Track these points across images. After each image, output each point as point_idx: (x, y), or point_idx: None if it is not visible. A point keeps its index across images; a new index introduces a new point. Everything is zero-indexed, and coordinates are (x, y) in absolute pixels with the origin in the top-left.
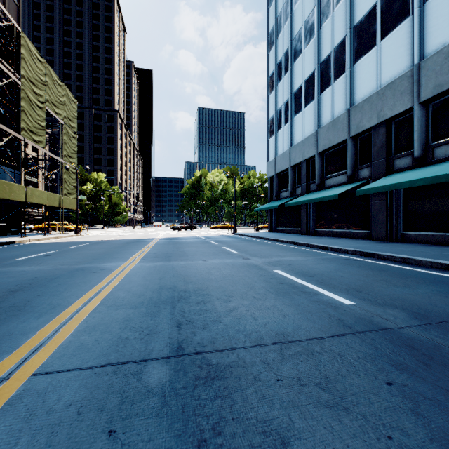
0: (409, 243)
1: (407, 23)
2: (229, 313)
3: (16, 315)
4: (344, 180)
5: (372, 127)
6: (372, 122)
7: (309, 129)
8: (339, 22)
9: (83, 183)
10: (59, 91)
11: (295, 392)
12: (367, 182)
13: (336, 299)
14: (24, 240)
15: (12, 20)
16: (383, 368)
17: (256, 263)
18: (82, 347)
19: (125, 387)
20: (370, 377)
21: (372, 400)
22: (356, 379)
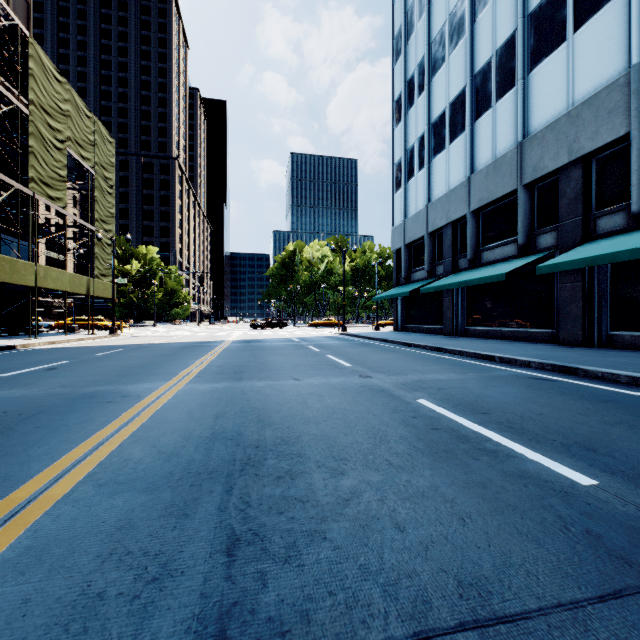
0: (623, 350)
1: (619, 1)
2: (342, 510)
3: None
4: (513, 252)
5: (560, 168)
6: (560, 160)
7: (457, 176)
8: (504, 9)
9: (126, 261)
10: (88, 126)
11: None
12: (550, 255)
13: (555, 470)
14: (31, 343)
15: (16, 19)
16: None
17: (382, 385)
18: None
19: None
20: None
21: None
22: None
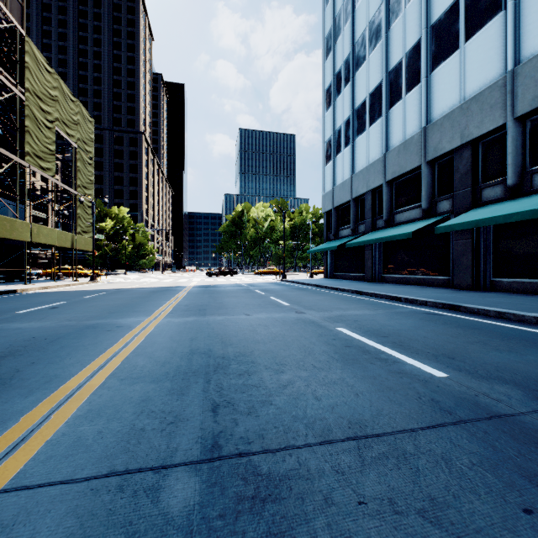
0: (501, 293)
1: (498, 20)
2: (282, 391)
3: None
4: (419, 215)
5: (454, 149)
6: (454, 143)
7: (375, 153)
8: (412, 21)
9: (101, 219)
10: (72, 108)
11: (389, 526)
12: (447, 217)
13: (423, 369)
14: (28, 288)
15: (15, 21)
16: (512, 483)
17: (313, 318)
18: (78, 444)
19: (133, 515)
20: (496, 499)
21: None
22: (475, 502)
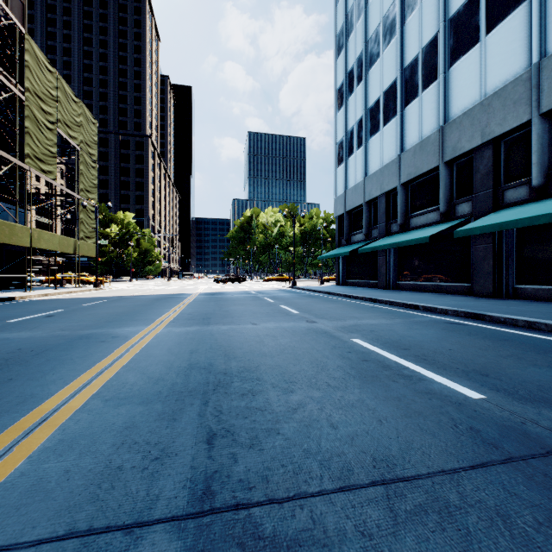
0: (525, 301)
1: (522, 10)
2: (291, 415)
3: None
4: (436, 219)
5: (474, 148)
6: (474, 142)
7: (389, 154)
8: (429, 14)
9: (106, 225)
10: (75, 109)
11: None
12: (466, 221)
13: (454, 388)
14: (28, 295)
15: (14, 18)
16: None
17: (325, 328)
18: (37, 488)
19: None
20: None
21: None
22: None
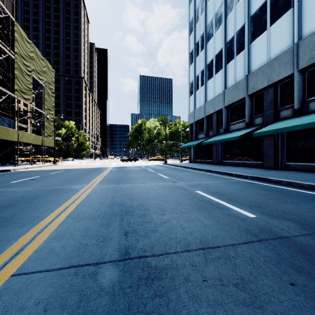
0: (290, 171)
1: (289, 13)
2: (163, 224)
3: (5, 225)
4: (244, 126)
5: (264, 88)
6: (264, 84)
7: (218, 90)
8: (240, 13)
9: (59, 128)
10: (42, 63)
11: (218, 291)
12: (260, 127)
13: (242, 213)
14: (17, 168)
15: (9, 13)
16: (285, 270)
17: (182, 185)
18: (52, 252)
19: (83, 286)
20: (276, 278)
21: (280, 299)
22: (265, 280)
